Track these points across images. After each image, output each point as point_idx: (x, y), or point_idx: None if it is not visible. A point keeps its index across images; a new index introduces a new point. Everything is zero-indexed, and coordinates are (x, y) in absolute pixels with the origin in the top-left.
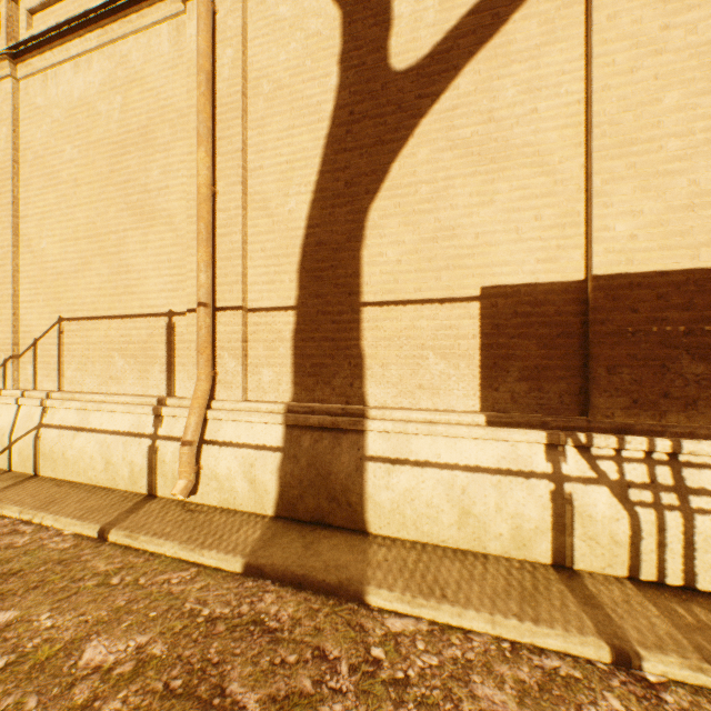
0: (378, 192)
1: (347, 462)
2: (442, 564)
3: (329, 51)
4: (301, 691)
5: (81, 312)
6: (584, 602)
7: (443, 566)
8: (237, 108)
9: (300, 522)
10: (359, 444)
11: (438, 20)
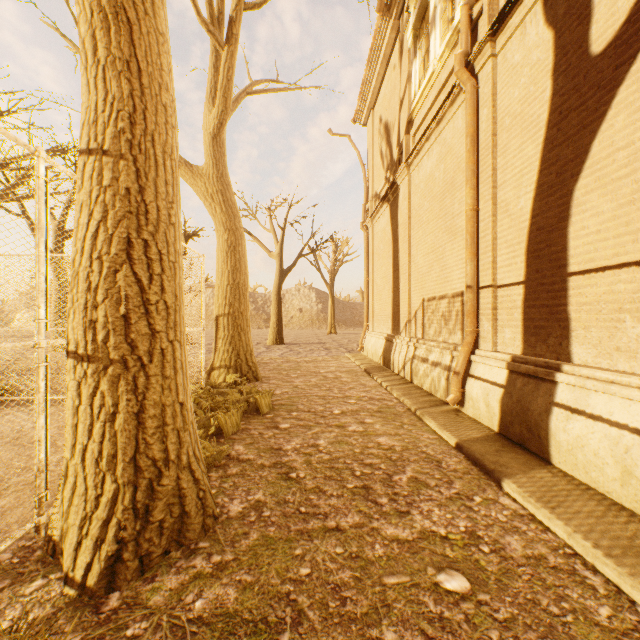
0: (580, 173)
1: (539, 404)
2: (583, 501)
3: (544, 70)
4: (427, 483)
5: (429, 295)
6: None
7: (583, 501)
8: (488, 148)
9: (510, 441)
10: (550, 392)
11: None
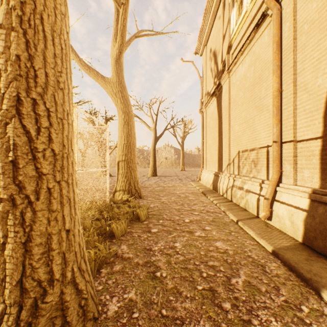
0: None
1: None
2: None
3: None
4: (259, 288)
5: (243, 148)
6: None
7: None
8: (290, 48)
9: (313, 251)
10: None
11: None
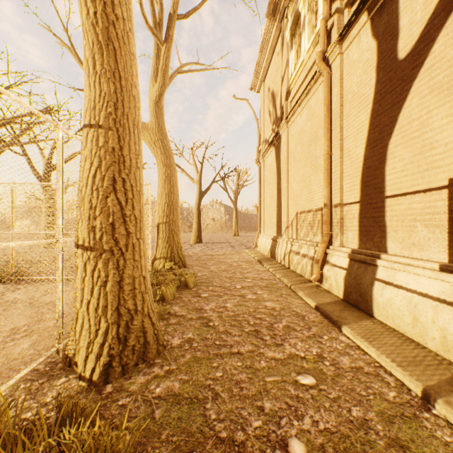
0: (392, 133)
1: (367, 279)
2: (390, 337)
3: (371, 66)
4: (295, 328)
5: (301, 209)
6: (448, 382)
7: (389, 338)
8: (337, 114)
9: (349, 304)
10: (373, 272)
11: (422, 16)
